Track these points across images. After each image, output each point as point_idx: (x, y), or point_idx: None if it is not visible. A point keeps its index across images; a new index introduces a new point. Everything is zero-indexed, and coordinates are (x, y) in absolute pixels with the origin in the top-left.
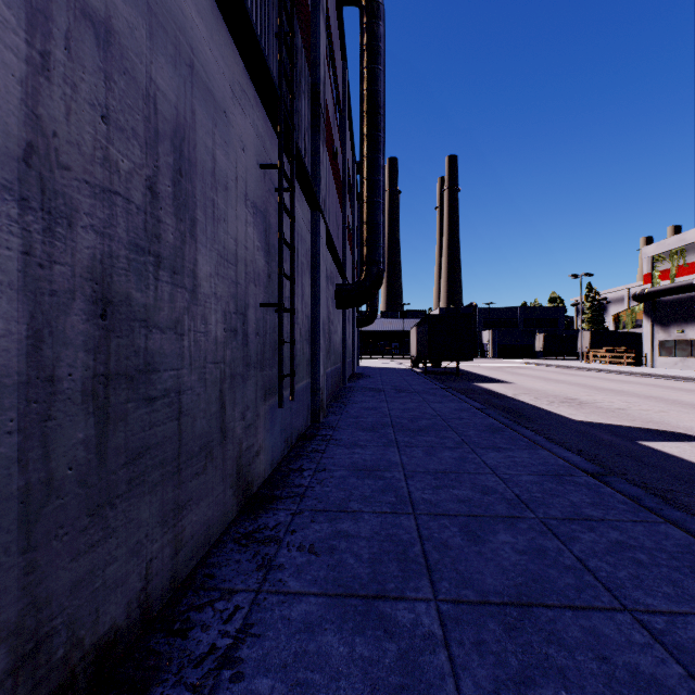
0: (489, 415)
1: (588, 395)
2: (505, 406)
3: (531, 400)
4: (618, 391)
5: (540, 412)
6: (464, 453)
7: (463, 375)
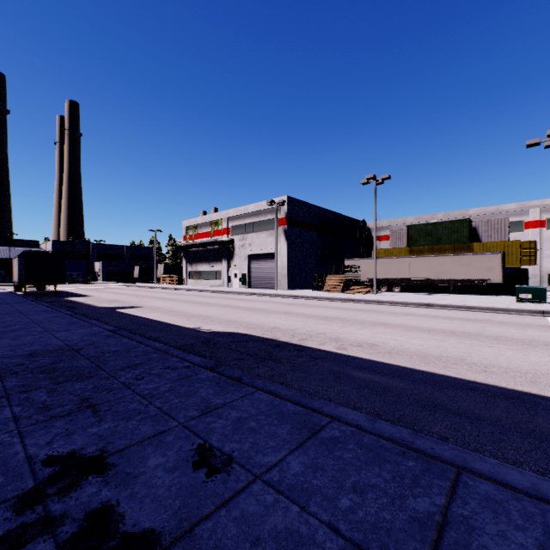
0: (50, 307)
1: (127, 298)
2: (71, 306)
3: (91, 302)
4: (146, 296)
5: (88, 306)
6: (20, 317)
7: (61, 294)
